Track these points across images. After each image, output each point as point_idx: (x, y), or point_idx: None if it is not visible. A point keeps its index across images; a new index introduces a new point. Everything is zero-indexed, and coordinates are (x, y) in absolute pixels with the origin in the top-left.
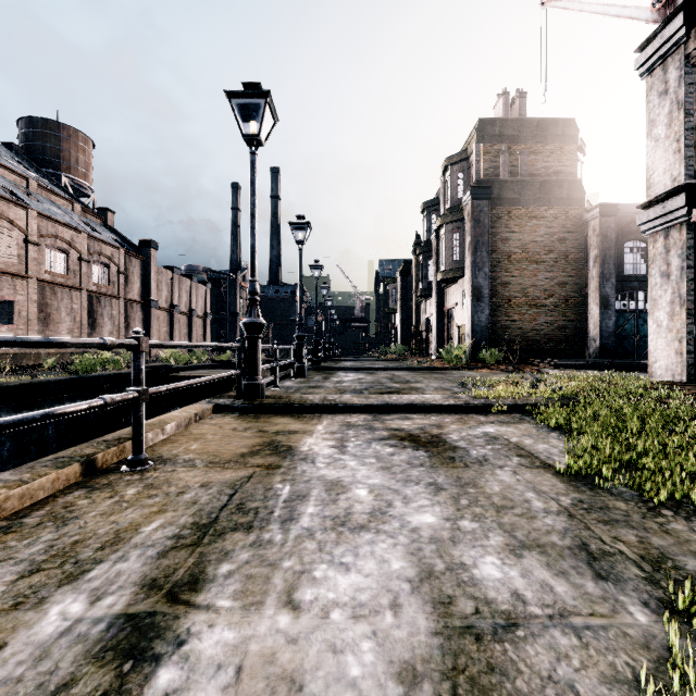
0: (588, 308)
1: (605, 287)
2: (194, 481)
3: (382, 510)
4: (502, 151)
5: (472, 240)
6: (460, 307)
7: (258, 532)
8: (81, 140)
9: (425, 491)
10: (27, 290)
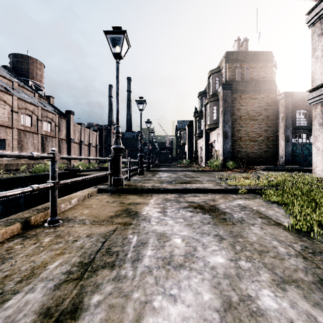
0: (279, 142)
1: (287, 132)
2: (83, 233)
3: (191, 253)
4: (237, 67)
5: (223, 109)
6: (217, 141)
7: (118, 269)
8: (38, 64)
9: (214, 240)
10: (12, 134)
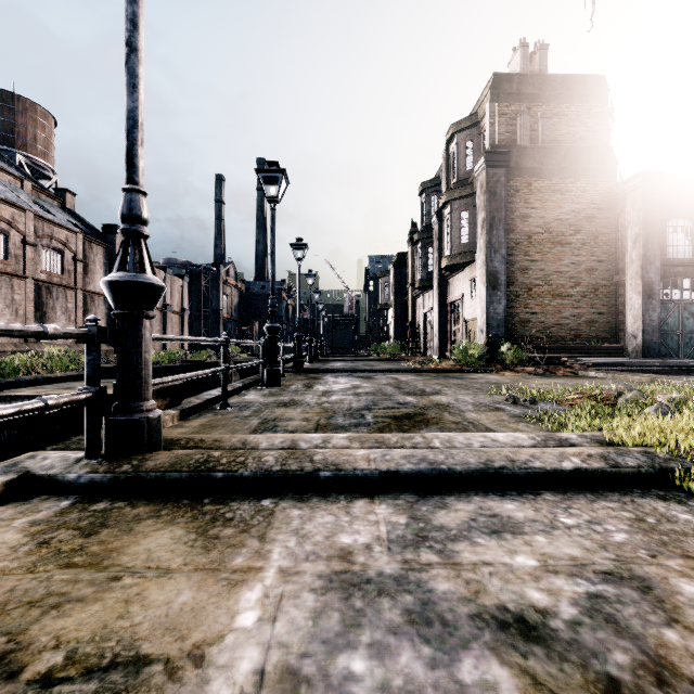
0: (626, 297)
1: (648, 272)
2: None
3: None
4: (521, 112)
5: (487, 216)
6: (468, 298)
7: None
8: (39, 115)
9: None
10: None
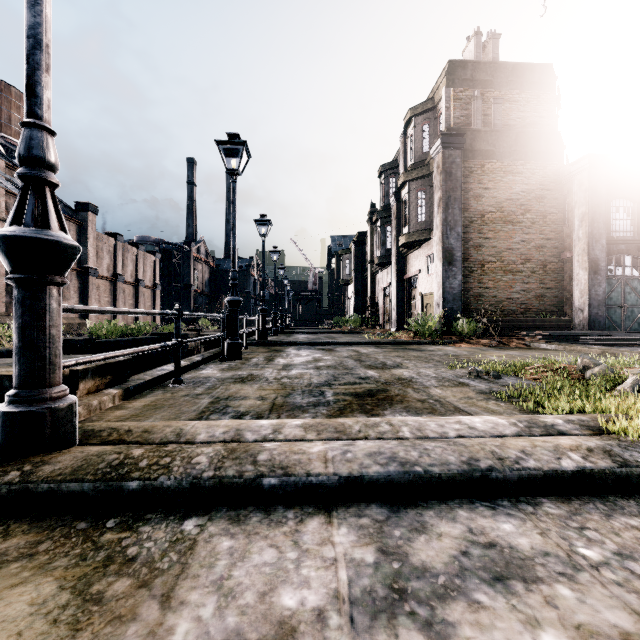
0: (573, 273)
1: (594, 249)
2: None
3: None
4: (475, 97)
5: (443, 195)
6: (425, 273)
7: None
8: (14, 96)
9: None
10: None
